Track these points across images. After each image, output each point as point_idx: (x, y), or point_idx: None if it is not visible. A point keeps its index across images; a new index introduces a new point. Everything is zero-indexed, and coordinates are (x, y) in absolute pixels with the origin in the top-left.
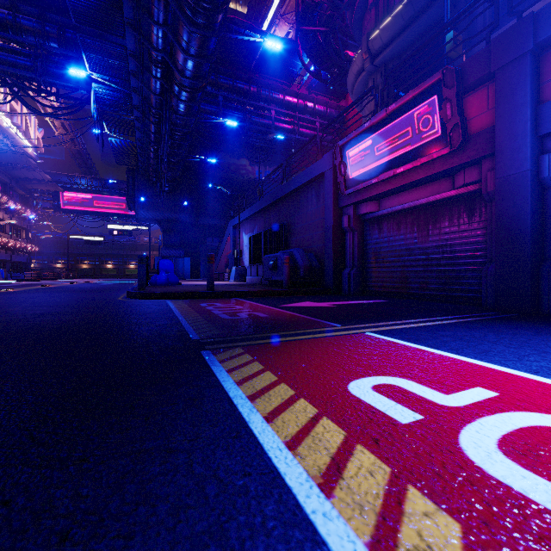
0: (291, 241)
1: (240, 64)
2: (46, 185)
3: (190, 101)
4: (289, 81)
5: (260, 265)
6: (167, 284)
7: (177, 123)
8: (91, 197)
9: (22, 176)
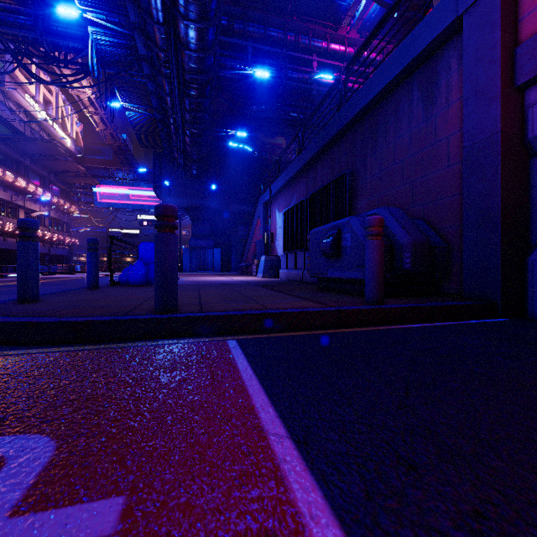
0: (357, 206)
1: (274, 4)
2: (83, 178)
3: (200, 21)
4: (335, 22)
5: (300, 252)
6: (146, 282)
7: (190, 68)
8: (128, 190)
9: (59, 168)
